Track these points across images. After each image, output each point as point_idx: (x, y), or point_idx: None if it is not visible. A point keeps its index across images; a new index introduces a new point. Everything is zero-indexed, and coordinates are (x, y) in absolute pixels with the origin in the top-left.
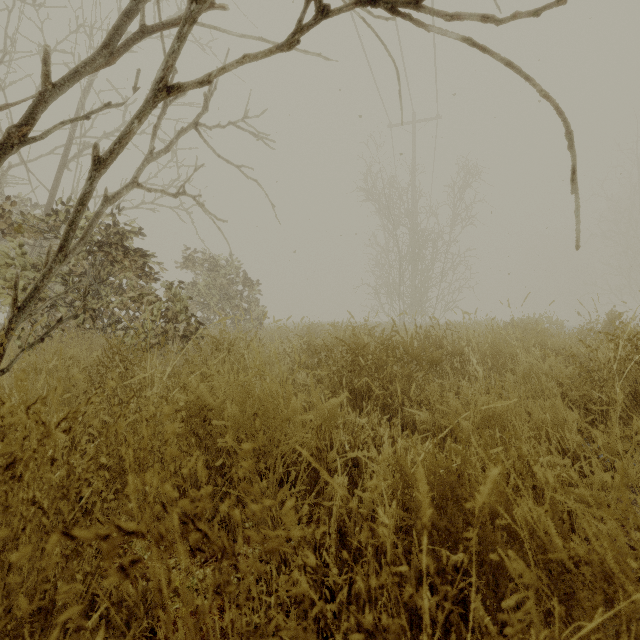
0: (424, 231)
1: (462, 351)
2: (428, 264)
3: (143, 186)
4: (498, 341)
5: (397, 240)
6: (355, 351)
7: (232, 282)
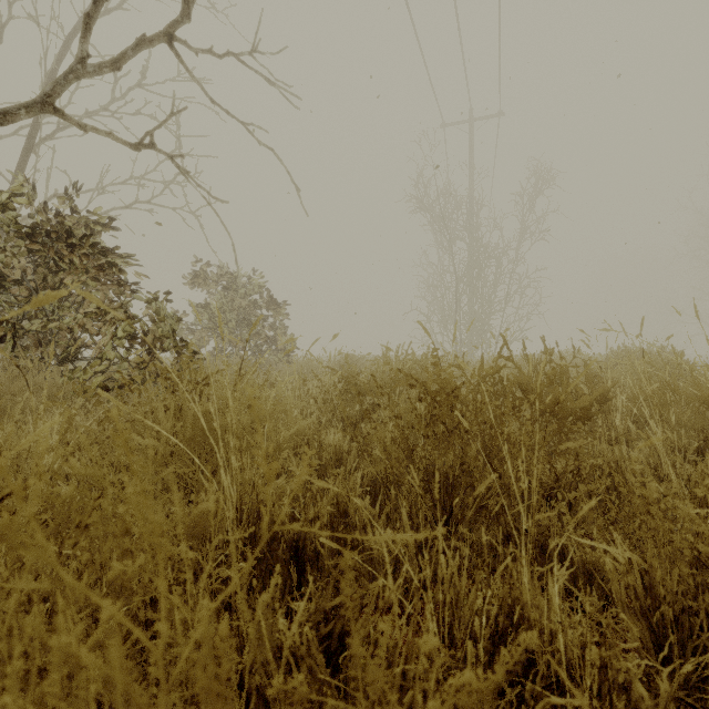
0: (485, 247)
1: (607, 394)
2: (490, 286)
3: (68, 116)
4: (672, 377)
5: (453, 258)
6: (435, 396)
7: (252, 304)
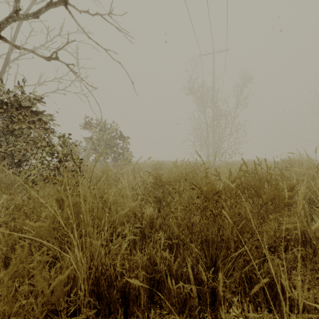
0: (220, 110)
1: (294, 188)
2: (222, 129)
3: (8, 41)
4: None
5: (205, 116)
6: (206, 194)
7: (112, 137)
